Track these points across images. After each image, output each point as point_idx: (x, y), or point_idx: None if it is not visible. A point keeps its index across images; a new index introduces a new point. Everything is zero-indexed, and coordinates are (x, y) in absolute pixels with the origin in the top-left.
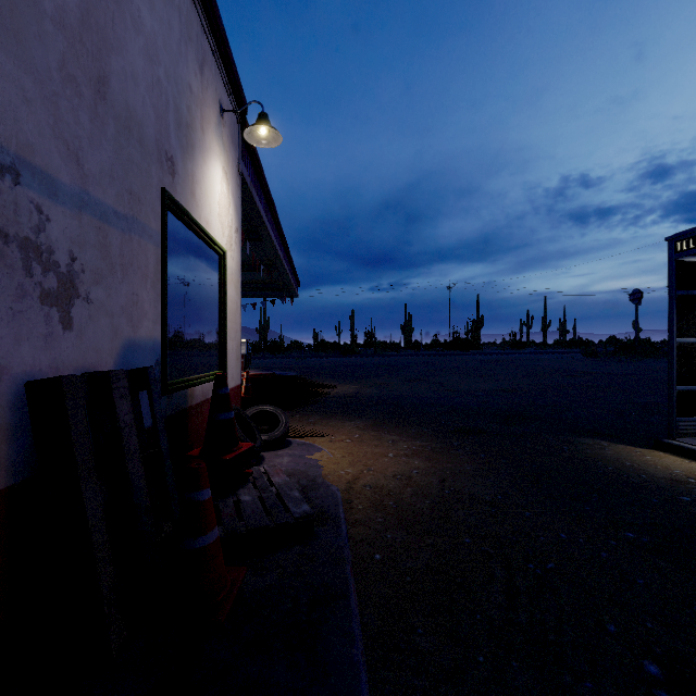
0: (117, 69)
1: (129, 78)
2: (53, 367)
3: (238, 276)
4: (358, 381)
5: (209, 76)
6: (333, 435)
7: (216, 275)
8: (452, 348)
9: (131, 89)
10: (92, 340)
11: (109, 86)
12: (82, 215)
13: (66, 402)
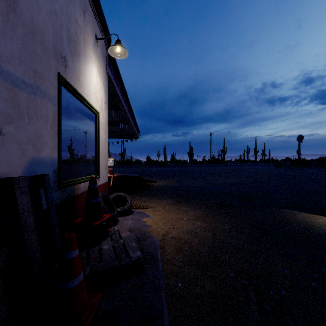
0: None
1: (34, 4)
2: None
3: (106, 126)
4: (167, 179)
5: (89, 18)
6: (155, 207)
7: (94, 125)
8: (212, 163)
9: (35, 11)
10: (5, 158)
11: (18, 4)
12: None
13: None
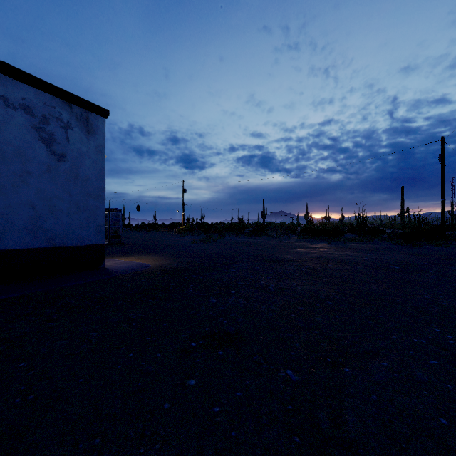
0: None
1: None
2: None
3: None
4: None
5: None
6: None
7: None
8: None
9: None
10: None
11: None
12: None
13: None
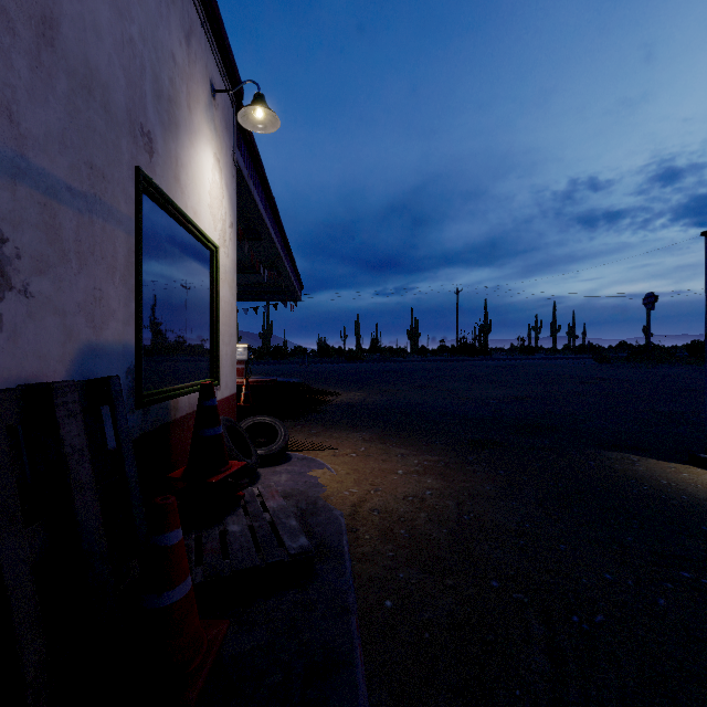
0: (72, 13)
1: (90, 29)
2: None
3: (233, 275)
4: (363, 388)
5: (197, 49)
6: (337, 448)
7: (207, 273)
8: (460, 354)
9: (91, 42)
10: (34, 344)
11: (59, 31)
12: (16, 186)
13: None
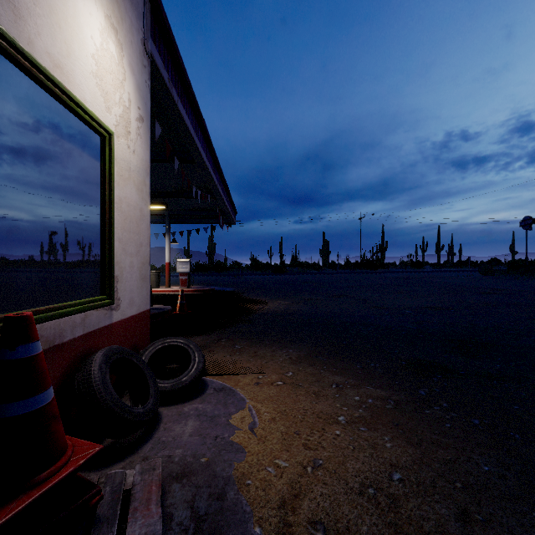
0: None
1: None
2: None
3: (145, 178)
4: (287, 296)
5: None
6: (260, 372)
7: (96, 163)
8: (363, 267)
9: None
10: None
11: None
12: None
13: None
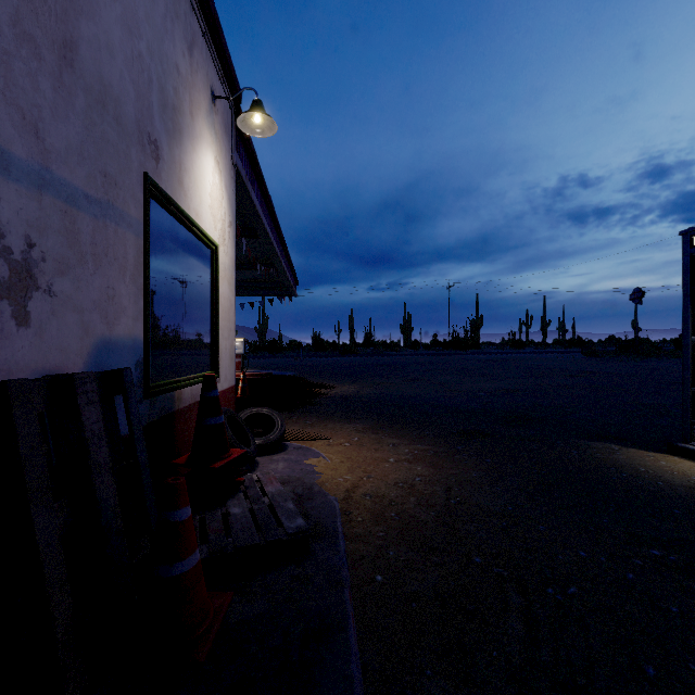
0: (89, 35)
1: (104, 48)
2: (4, 369)
3: (232, 273)
4: (357, 381)
5: (199, 59)
6: (331, 438)
7: (208, 271)
8: (452, 348)
9: (105, 60)
10: (56, 339)
11: (77, 53)
12: (42, 196)
13: (14, 411)
